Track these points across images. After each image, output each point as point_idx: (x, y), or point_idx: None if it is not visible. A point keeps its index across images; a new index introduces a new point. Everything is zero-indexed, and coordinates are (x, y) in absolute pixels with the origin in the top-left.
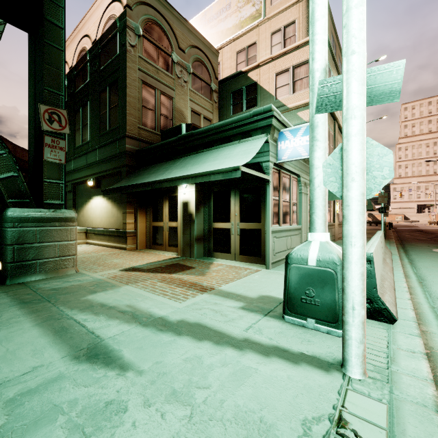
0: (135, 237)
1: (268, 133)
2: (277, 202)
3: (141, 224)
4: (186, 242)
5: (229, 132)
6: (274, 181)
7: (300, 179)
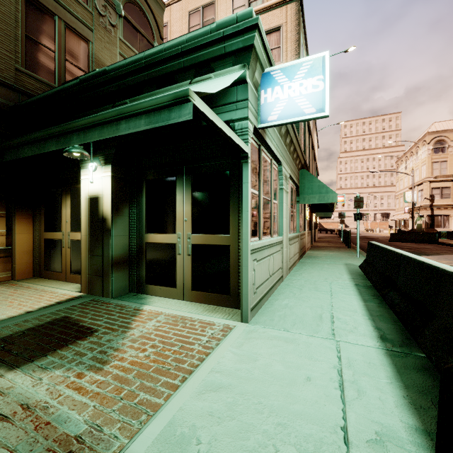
0: (8, 258)
1: (246, 63)
2: (256, 198)
3: (22, 235)
4: (95, 269)
5: (172, 64)
6: (252, 161)
7: (281, 169)
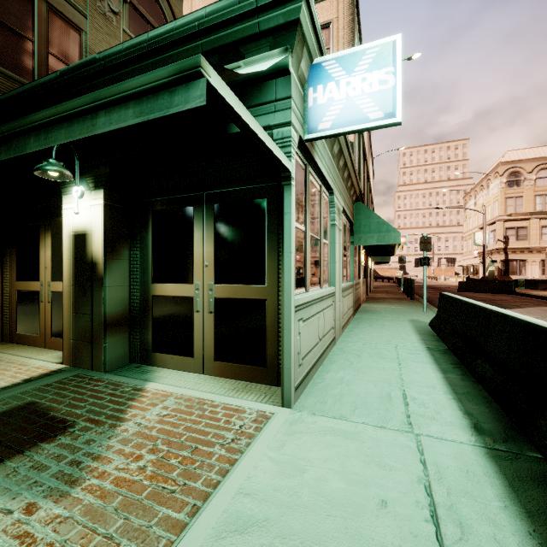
0: None
1: (289, 47)
2: (302, 235)
3: None
4: (82, 332)
5: (185, 47)
6: (297, 185)
7: (333, 199)
